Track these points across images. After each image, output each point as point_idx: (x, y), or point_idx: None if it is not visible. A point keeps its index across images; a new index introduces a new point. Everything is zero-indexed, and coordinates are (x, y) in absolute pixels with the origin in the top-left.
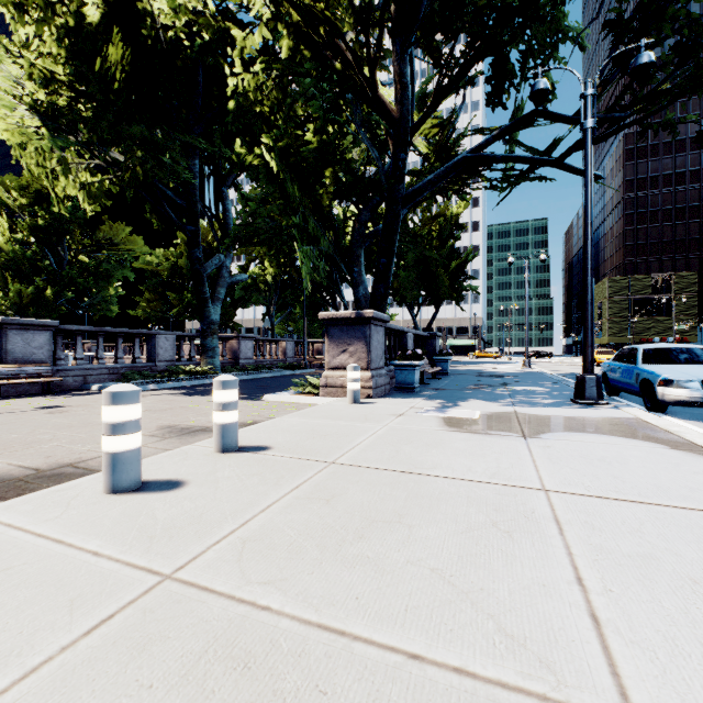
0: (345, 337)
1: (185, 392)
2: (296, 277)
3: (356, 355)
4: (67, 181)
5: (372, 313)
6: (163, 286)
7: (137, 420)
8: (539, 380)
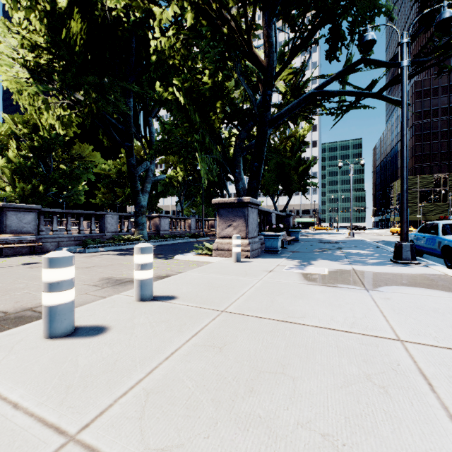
0: (230, 216)
1: (122, 253)
2: (197, 177)
3: (238, 228)
4: (48, 115)
5: (249, 199)
6: (112, 184)
7: (70, 279)
8: (363, 245)
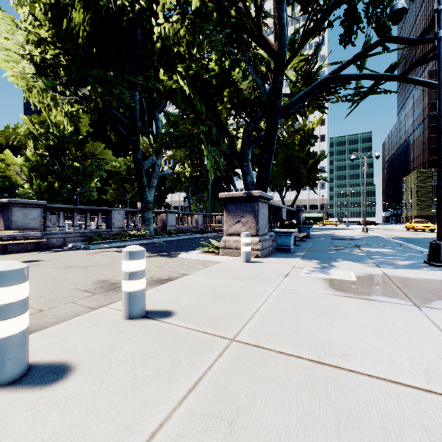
0: (239, 211)
1: None
2: (204, 173)
3: (247, 224)
4: (57, 111)
5: (260, 193)
6: (122, 180)
7: (18, 302)
8: (382, 243)
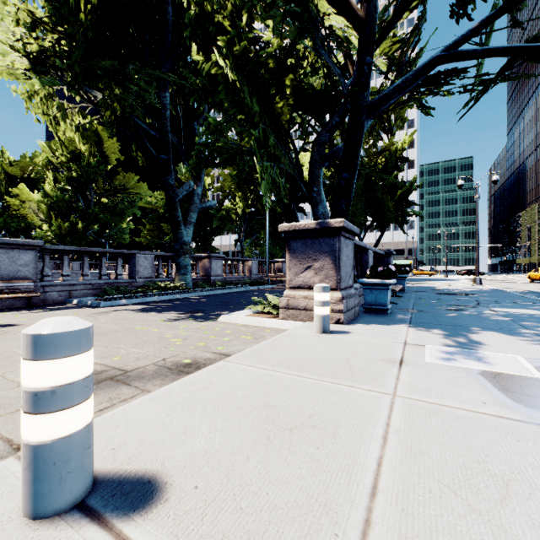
0: (309, 252)
1: (149, 308)
2: (260, 209)
3: (322, 272)
4: (66, 124)
5: (343, 222)
6: (159, 219)
7: None
8: (516, 300)
